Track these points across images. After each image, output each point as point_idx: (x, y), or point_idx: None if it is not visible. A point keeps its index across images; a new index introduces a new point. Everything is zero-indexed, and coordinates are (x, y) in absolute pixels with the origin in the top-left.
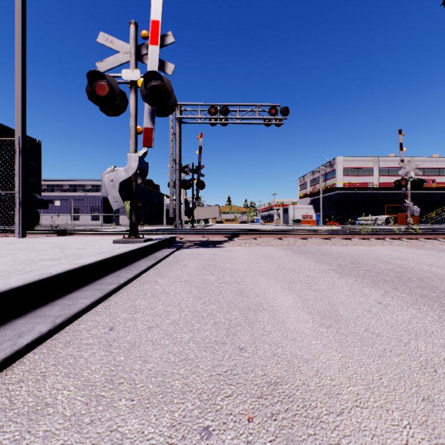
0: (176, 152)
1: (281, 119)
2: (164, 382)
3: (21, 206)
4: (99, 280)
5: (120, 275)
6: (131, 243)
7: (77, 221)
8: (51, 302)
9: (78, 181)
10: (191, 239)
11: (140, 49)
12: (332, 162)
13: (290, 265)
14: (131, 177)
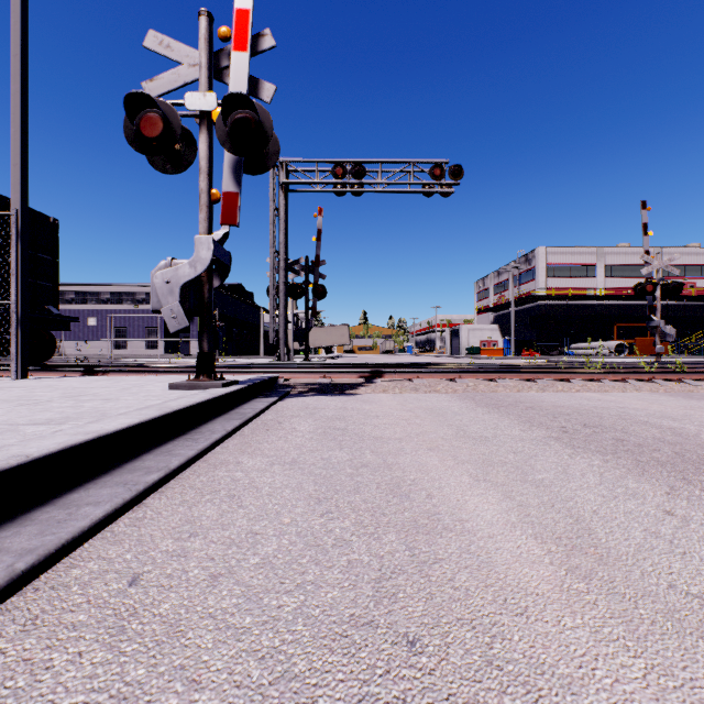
0: (279, 239)
1: (450, 184)
2: None
3: (20, 326)
4: (131, 462)
5: (173, 451)
6: (200, 388)
7: (123, 350)
8: (24, 513)
9: (124, 287)
10: (304, 381)
11: (216, 59)
12: (530, 256)
13: (477, 430)
14: (200, 276)
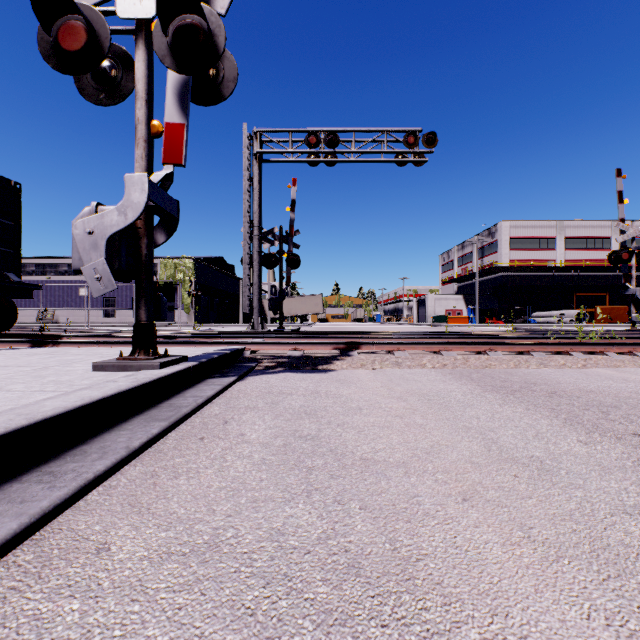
0: (253, 208)
1: (423, 152)
2: None
3: None
4: None
5: None
6: (132, 369)
7: (112, 318)
8: None
9: None
10: (273, 353)
11: None
12: (493, 229)
13: (515, 442)
14: (136, 228)
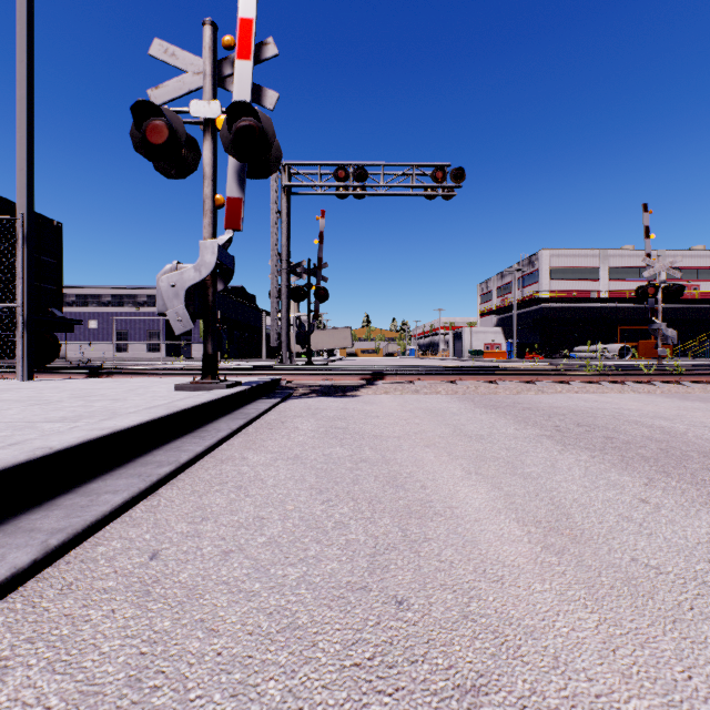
0: (282, 242)
1: (452, 187)
2: (245, 686)
3: (26, 329)
4: (143, 457)
5: (182, 447)
6: (205, 389)
7: (124, 353)
8: (49, 500)
9: (125, 289)
10: (306, 383)
11: (220, 67)
12: (533, 258)
13: (473, 429)
14: (205, 280)
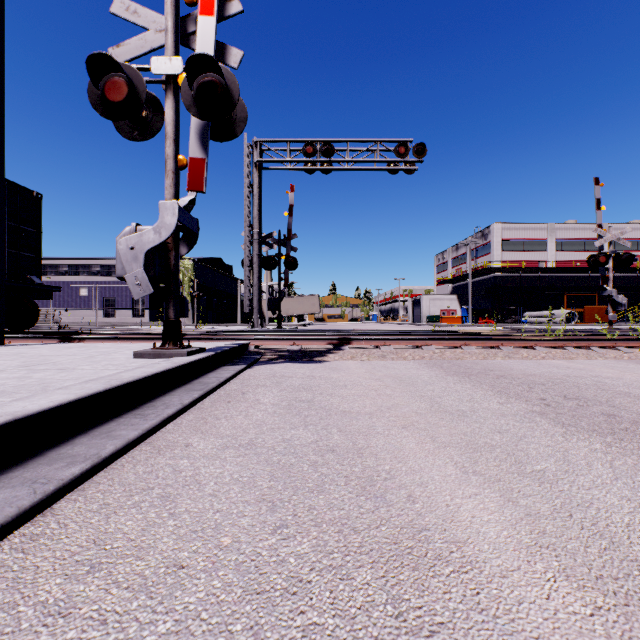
0: (253, 214)
1: (414, 162)
2: None
3: None
4: (58, 447)
5: (113, 432)
6: (165, 356)
7: (112, 318)
8: None
9: (113, 260)
10: (274, 347)
11: (183, 24)
12: (486, 231)
13: (452, 403)
14: (166, 243)
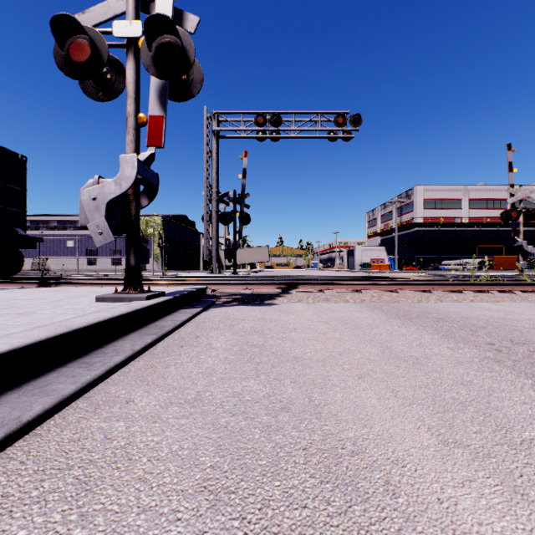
0: (212, 175)
1: (350, 130)
2: None
3: None
4: None
5: (49, 386)
6: (125, 300)
7: (94, 266)
8: None
9: None
10: (229, 291)
11: None
12: (410, 192)
13: (402, 348)
14: (127, 195)
